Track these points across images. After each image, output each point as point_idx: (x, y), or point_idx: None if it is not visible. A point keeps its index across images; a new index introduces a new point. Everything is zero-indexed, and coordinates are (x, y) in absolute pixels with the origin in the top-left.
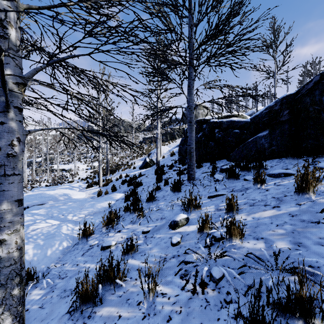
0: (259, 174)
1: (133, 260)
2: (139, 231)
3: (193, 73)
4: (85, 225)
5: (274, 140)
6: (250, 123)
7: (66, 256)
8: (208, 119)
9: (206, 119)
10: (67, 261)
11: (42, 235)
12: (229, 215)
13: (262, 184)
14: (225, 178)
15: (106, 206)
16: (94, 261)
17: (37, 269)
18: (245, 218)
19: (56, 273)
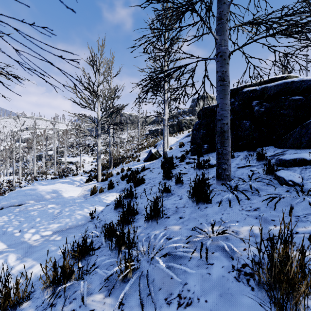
0: None
1: None
2: None
3: None
4: (4, 285)
5: None
6: None
7: None
8: (238, 89)
9: (235, 89)
10: None
11: None
12: None
13: None
14: (307, 179)
15: (89, 216)
16: None
17: None
18: None
19: None
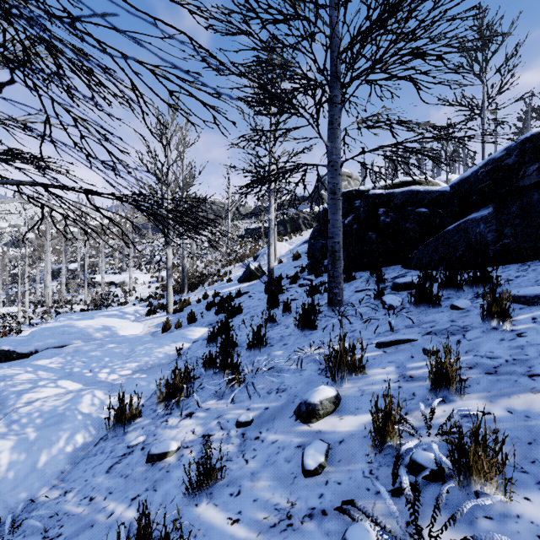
0: (494, 297)
1: (210, 508)
2: (230, 419)
3: (338, 97)
4: (121, 399)
5: (507, 227)
6: (451, 194)
7: (76, 470)
8: (364, 190)
9: (360, 190)
10: (75, 484)
11: (39, 416)
12: (440, 399)
13: (504, 320)
14: (405, 303)
15: (174, 354)
16: (127, 496)
17: (10, 501)
18: (487, 411)
19: (39, 524)
